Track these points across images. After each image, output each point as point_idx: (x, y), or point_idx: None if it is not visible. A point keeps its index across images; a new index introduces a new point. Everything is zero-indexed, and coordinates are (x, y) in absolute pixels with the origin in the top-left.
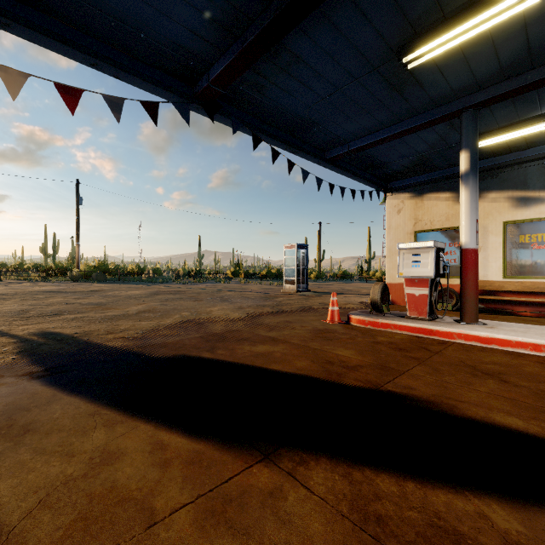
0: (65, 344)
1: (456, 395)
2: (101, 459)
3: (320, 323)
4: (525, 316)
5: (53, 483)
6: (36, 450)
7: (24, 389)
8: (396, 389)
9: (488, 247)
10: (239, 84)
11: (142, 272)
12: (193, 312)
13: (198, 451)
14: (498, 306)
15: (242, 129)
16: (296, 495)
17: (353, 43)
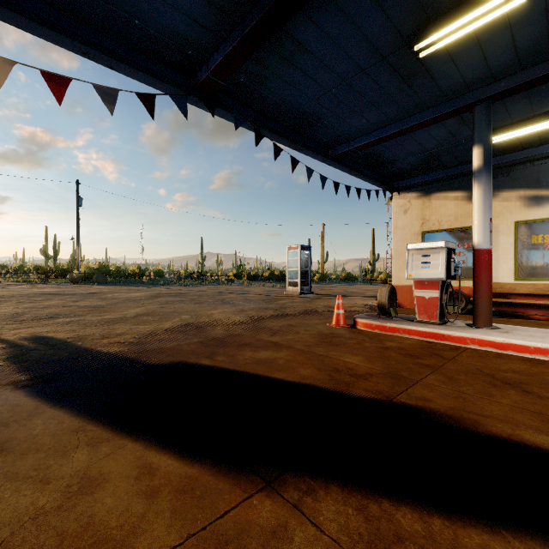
0: (56, 349)
1: (477, 408)
2: (80, 486)
3: (325, 326)
4: (538, 319)
5: (20, 518)
6: (7, 475)
7: (5, 401)
8: (410, 401)
9: (499, 248)
10: (240, 76)
11: (143, 274)
12: (193, 315)
13: (191, 477)
14: (509, 309)
15: (243, 125)
16: (304, 535)
17: (361, 29)
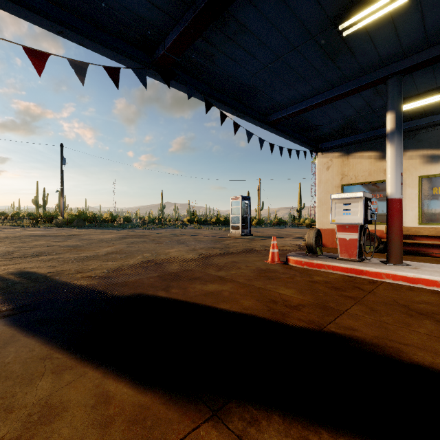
0: (37, 283)
1: (398, 337)
2: (40, 416)
3: (262, 263)
4: (439, 257)
5: None
6: None
7: None
8: (339, 330)
9: (405, 198)
10: (192, 53)
11: (115, 219)
12: (154, 253)
13: (143, 406)
14: (414, 248)
15: (194, 95)
16: None
17: (294, 11)
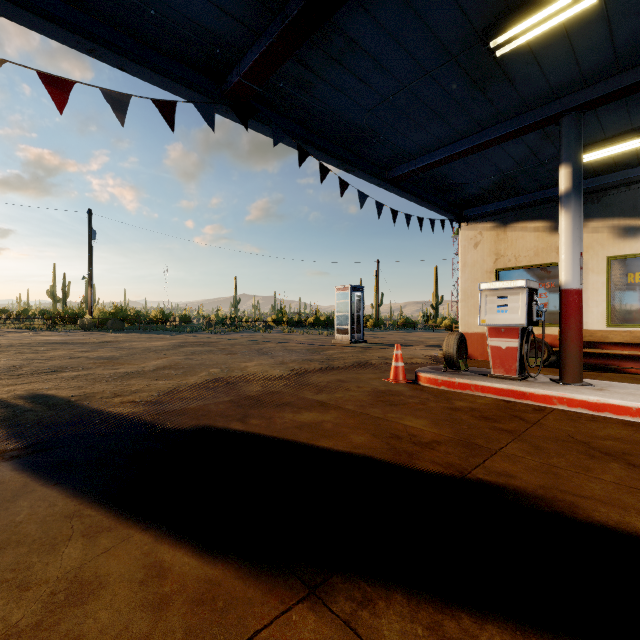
0: (57, 410)
1: (573, 487)
2: (68, 595)
3: (381, 382)
4: (635, 374)
5: None
6: None
7: None
8: (489, 477)
9: (588, 288)
10: (279, 80)
11: (167, 319)
12: (224, 368)
13: (212, 581)
14: (601, 361)
15: (283, 140)
16: None
17: (426, 21)
